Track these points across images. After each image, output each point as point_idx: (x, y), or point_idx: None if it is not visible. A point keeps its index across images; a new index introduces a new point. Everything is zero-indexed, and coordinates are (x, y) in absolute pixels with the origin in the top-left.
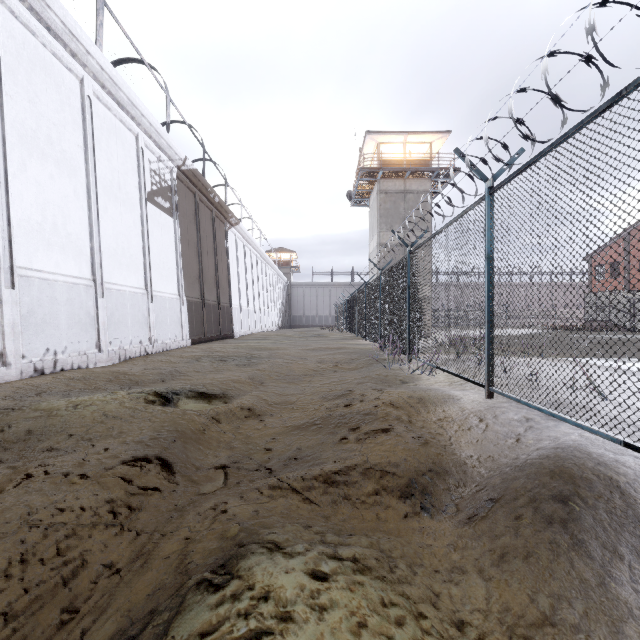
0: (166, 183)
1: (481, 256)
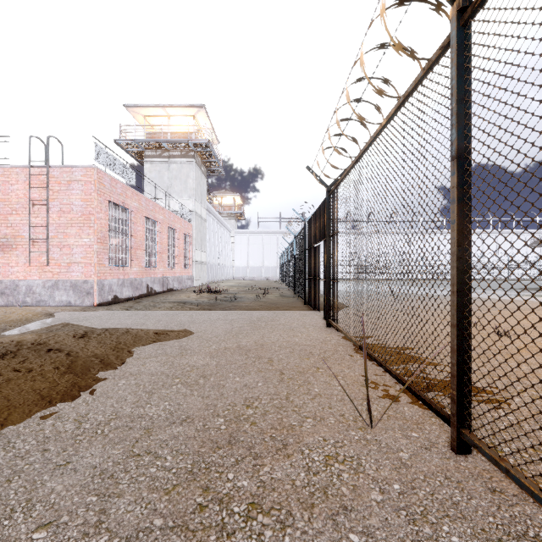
0: (536, 239)
1: (538, 265)
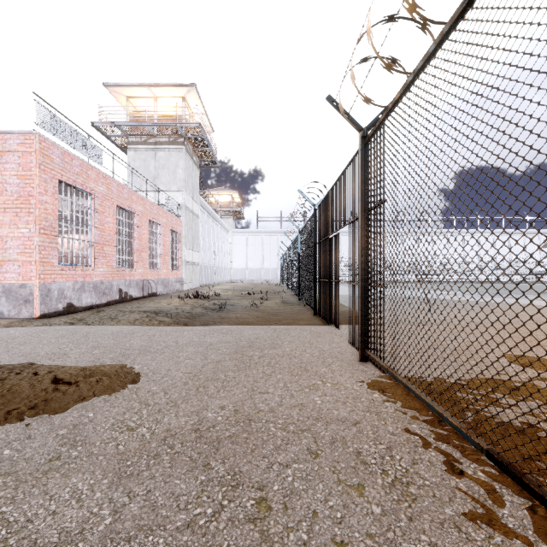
0: None
1: None
